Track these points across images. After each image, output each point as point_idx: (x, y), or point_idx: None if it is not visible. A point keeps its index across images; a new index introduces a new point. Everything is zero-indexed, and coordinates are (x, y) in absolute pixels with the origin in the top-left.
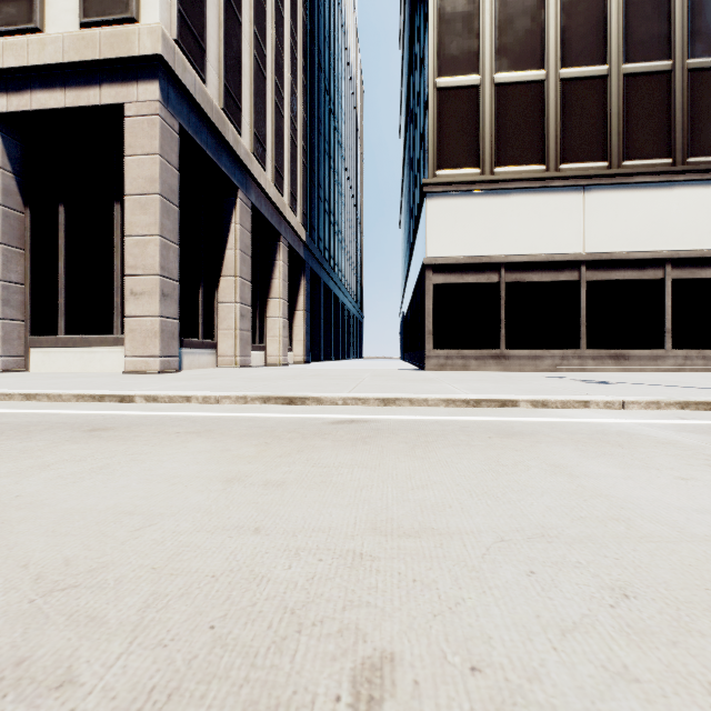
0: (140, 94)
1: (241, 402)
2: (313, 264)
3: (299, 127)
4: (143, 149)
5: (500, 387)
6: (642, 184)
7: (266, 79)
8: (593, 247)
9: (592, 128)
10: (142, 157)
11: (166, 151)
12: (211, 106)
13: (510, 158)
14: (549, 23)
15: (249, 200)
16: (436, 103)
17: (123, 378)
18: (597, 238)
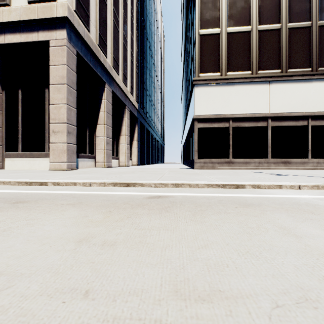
0: (57, 36)
1: (102, 185)
2: (141, 119)
3: (134, 55)
4: (59, 62)
5: (233, 177)
6: (297, 80)
7: (119, 32)
8: (274, 110)
9: (273, 53)
10: (58, 66)
11: (69, 63)
12: (92, 43)
13: (234, 68)
14: (253, 4)
15: (111, 88)
16: (199, 42)
17: (47, 172)
18: (275, 106)
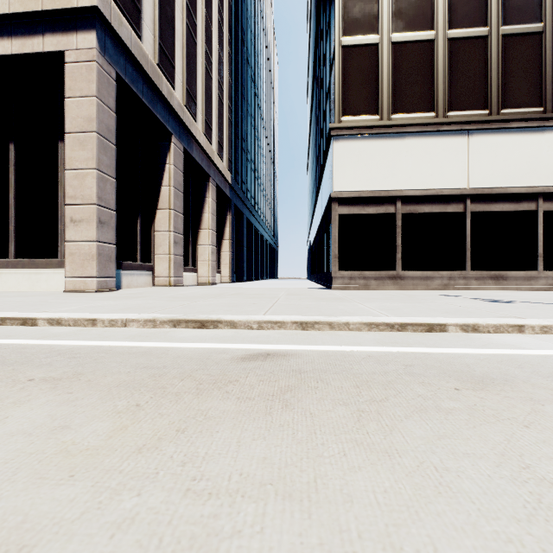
0: (79, 43)
1: (150, 326)
2: (237, 202)
3: (225, 89)
4: (82, 91)
5: (412, 306)
6: (518, 129)
7: (196, 45)
8: (476, 183)
9: (475, 81)
10: (81, 98)
11: (103, 94)
12: (146, 59)
13: (405, 106)
14: None
15: (182, 145)
16: (341, 59)
17: (57, 297)
18: (479, 175)
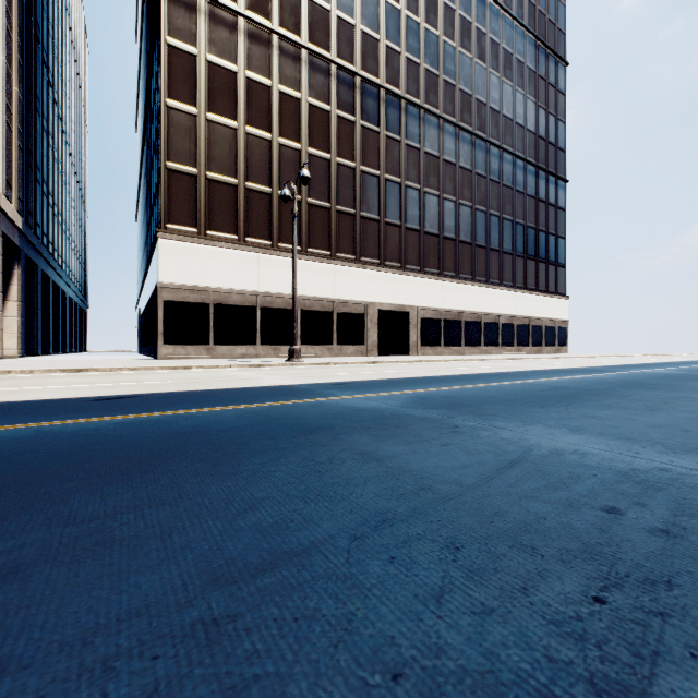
0: None
1: (48, 372)
2: (30, 252)
3: (14, 108)
4: None
5: (194, 363)
6: (287, 258)
7: None
8: (264, 288)
9: (264, 221)
10: None
11: None
12: None
13: (217, 227)
14: (240, 153)
15: None
16: (166, 178)
17: None
18: (265, 283)
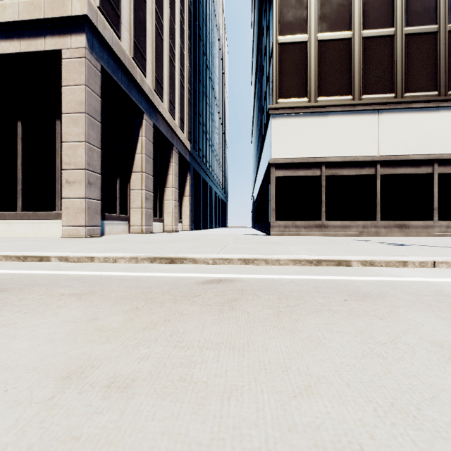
0: (72, 43)
1: (133, 262)
2: (195, 166)
3: (186, 75)
4: (75, 81)
5: (329, 248)
6: (418, 109)
7: (163, 41)
8: (385, 151)
9: (384, 70)
10: (74, 87)
11: (91, 83)
12: (124, 54)
13: (328, 91)
14: None
15: (151, 121)
16: (277, 54)
17: (57, 241)
18: (387, 145)
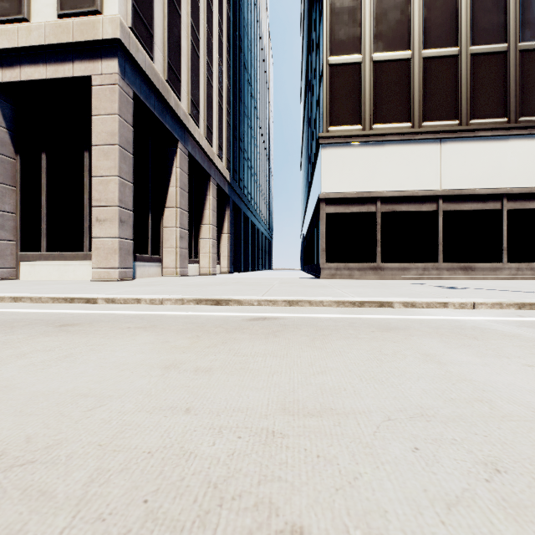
0: (103, 69)
1: (179, 303)
2: (235, 199)
3: (224, 94)
4: (106, 110)
5: (378, 291)
6: (485, 138)
7: (199, 58)
8: (448, 185)
9: (447, 95)
10: (105, 116)
11: (123, 112)
12: (158, 78)
13: (384, 117)
14: (414, 15)
15: (186, 150)
16: (328, 76)
17: (90, 284)
18: (450, 178)
